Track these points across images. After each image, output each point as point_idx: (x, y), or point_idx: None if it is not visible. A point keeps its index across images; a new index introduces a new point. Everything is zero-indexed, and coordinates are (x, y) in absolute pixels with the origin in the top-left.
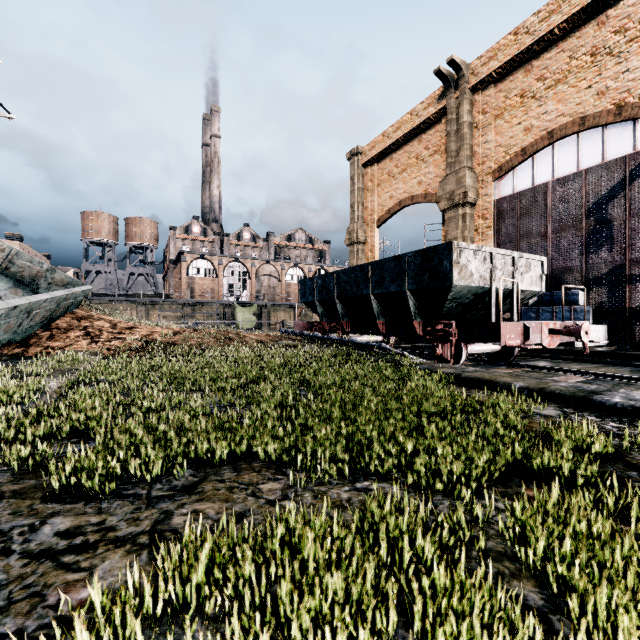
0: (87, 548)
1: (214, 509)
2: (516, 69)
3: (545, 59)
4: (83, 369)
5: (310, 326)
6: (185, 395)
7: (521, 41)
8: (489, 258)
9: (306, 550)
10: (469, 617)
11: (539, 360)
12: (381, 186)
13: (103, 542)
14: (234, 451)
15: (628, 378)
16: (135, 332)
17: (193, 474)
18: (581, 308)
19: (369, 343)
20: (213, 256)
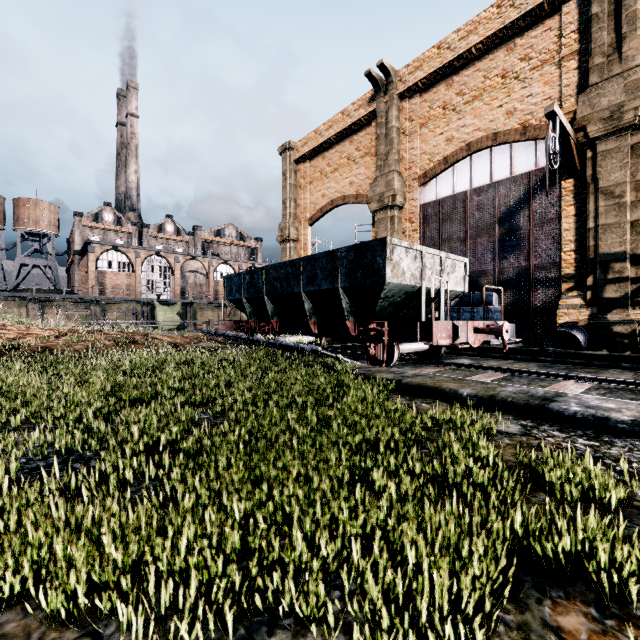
0: None
1: None
2: (439, 82)
3: (464, 76)
4: None
5: (237, 326)
6: (13, 432)
7: (443, 55)
8: (420, 257)
9: None
10: None
11: (461, 358)
12: (313, 184)
13: None
14: None
15: (540, 373)
16: None
17: None
18: (495, 308)
19: (299, 345)
20: (129, 248)
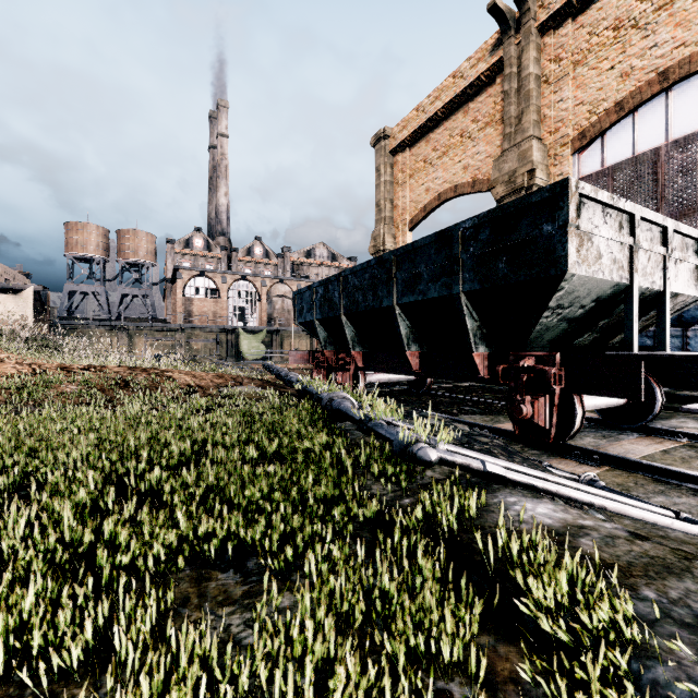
0: None
1: None
2: None
3: None
4: None
5: (311, 358)
6: None
7: None
8: (627, 226)
9: None
10: None
11: (675, 416)
12: (415, 177)
13: None
14: None
15: None
16: None
17: None
18: None
19: (370, 422)
20: (215, 273)
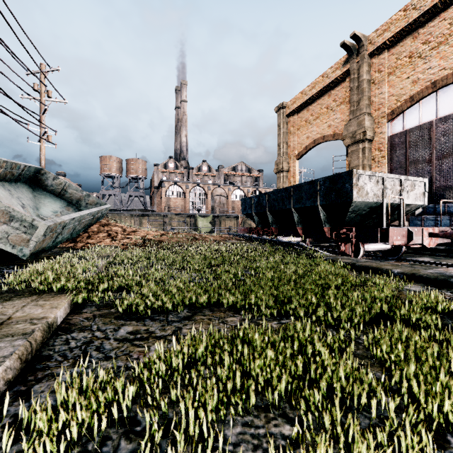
0: (144, 339)
1: (203, 327)
2: (405, 37)
3: (429, 27)
4: (112, 256)
5: (249, 230)
6: (174, 272)
7: (409, 15)
8: (381, 181)
9: (255, 342)
10: (338, 372)
11: (423, 256)
12: (300, 130)
13: (150, 337)
14: (209, 301)
15: None
16: (137, 234)
17: (188, 311)
18: None
19: (291, 242)
20: (182, 183)
